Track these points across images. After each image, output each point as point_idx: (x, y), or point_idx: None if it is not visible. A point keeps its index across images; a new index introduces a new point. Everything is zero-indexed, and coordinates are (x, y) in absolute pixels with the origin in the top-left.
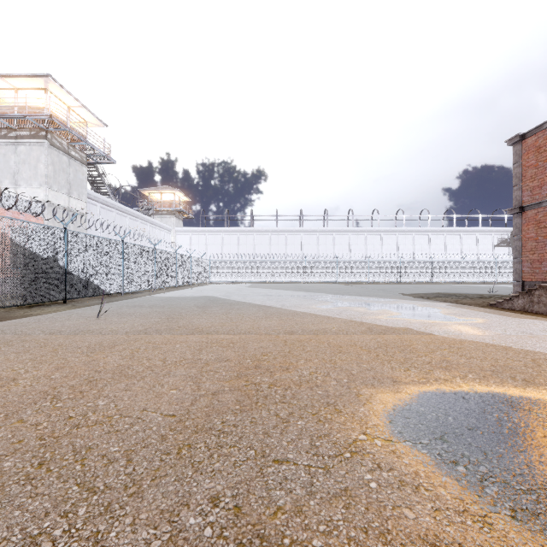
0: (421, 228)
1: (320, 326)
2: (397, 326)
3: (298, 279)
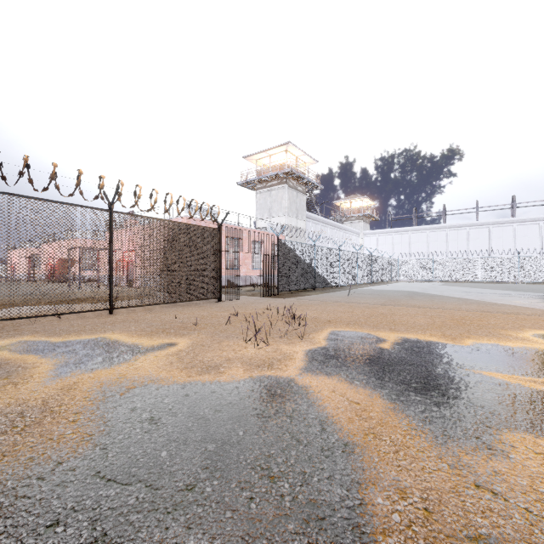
0: None
1: (515, 311)
2: None
3: (508, 279)
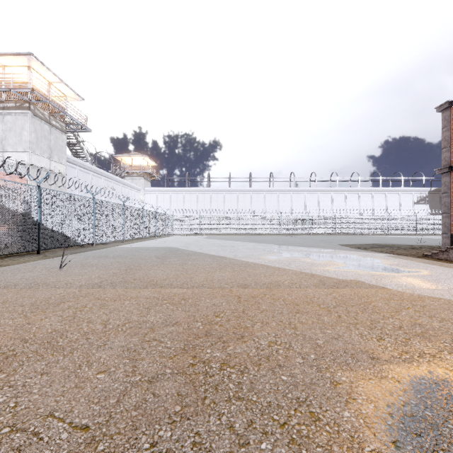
0: (352, 188)
1: (273, 278)
2: (348, 279)
3: (248, 232)
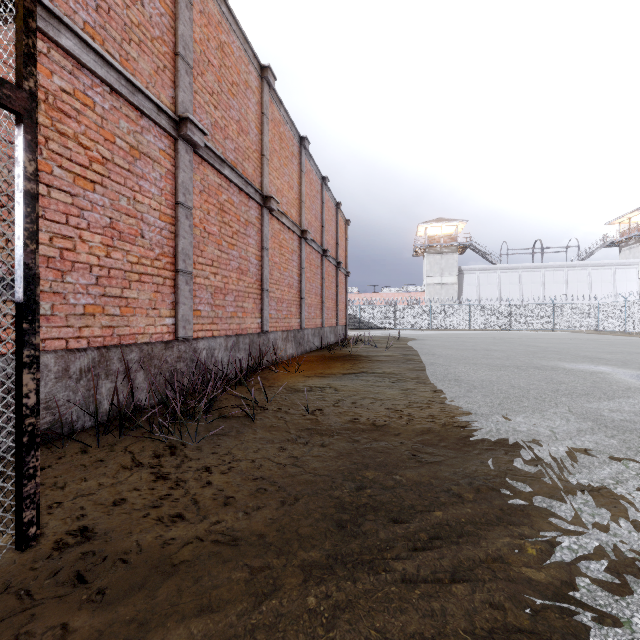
0: None
1: None
2: None
3: None
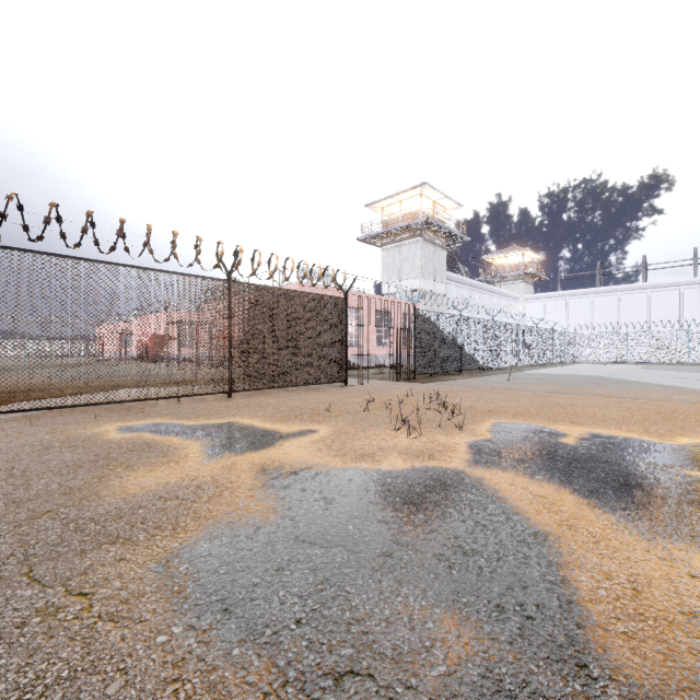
0: None
1: None
2: None
3: None
